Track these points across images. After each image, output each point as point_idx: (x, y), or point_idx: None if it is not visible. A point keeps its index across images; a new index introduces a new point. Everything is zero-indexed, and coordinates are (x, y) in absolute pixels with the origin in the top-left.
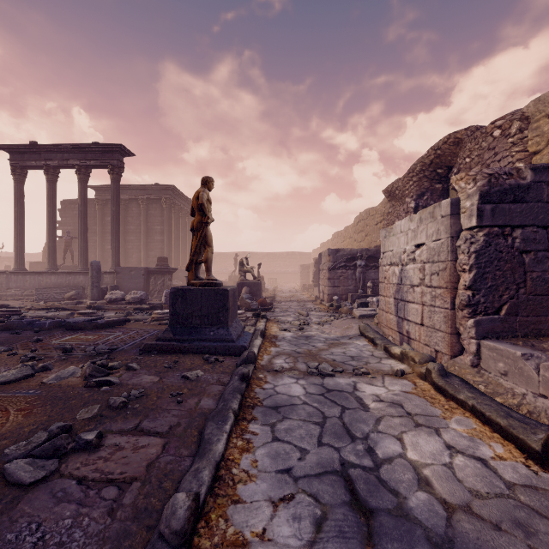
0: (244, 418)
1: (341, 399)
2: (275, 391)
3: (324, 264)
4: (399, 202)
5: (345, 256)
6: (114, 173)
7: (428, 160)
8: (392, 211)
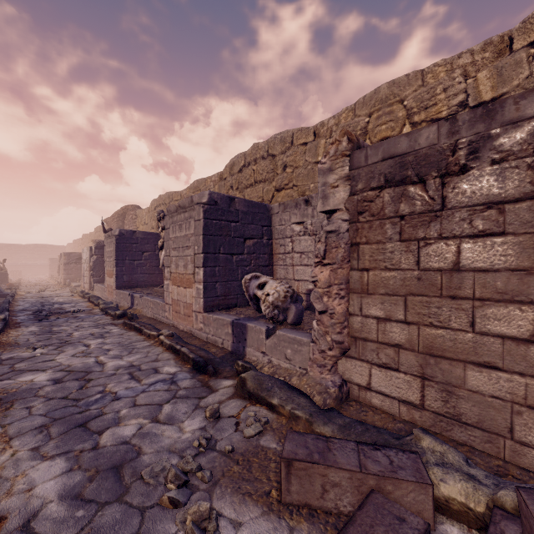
0: (14, 301)
1: (47, 299)
2: (24, 300)
3: (62, 261)
4: None
5: (76, 257)
6: None
7: (121, 213)
8: None
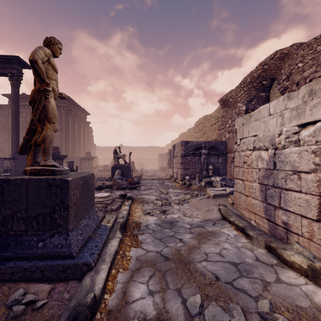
0: None
1: None
2: None
3: (177, 152)
4: (231, 108)
5: (193, 146)
6: (13, 80)
7: (256, 74)
8: (225, 114)
